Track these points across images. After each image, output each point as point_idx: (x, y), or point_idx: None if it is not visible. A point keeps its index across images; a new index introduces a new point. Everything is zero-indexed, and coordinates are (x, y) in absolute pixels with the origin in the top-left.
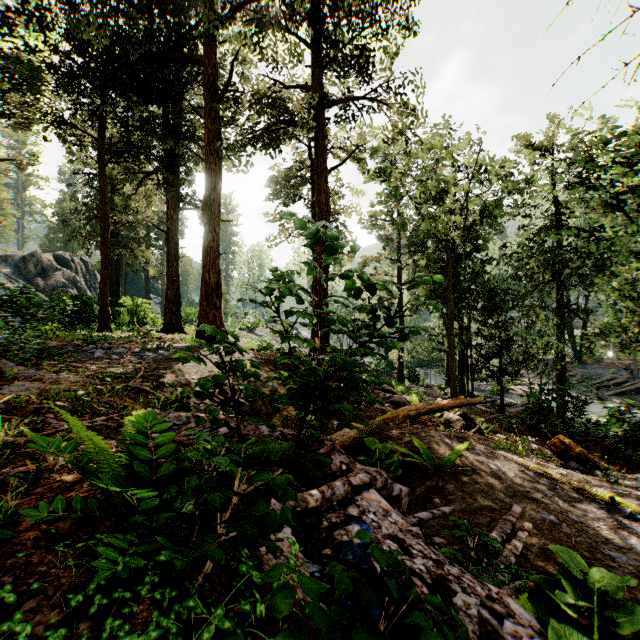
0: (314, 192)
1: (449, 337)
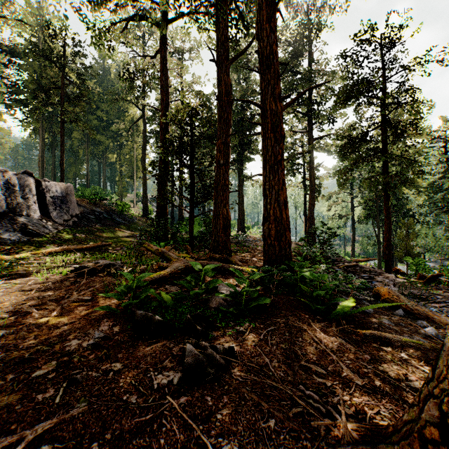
0: (304, 168)
1: (377, 238)
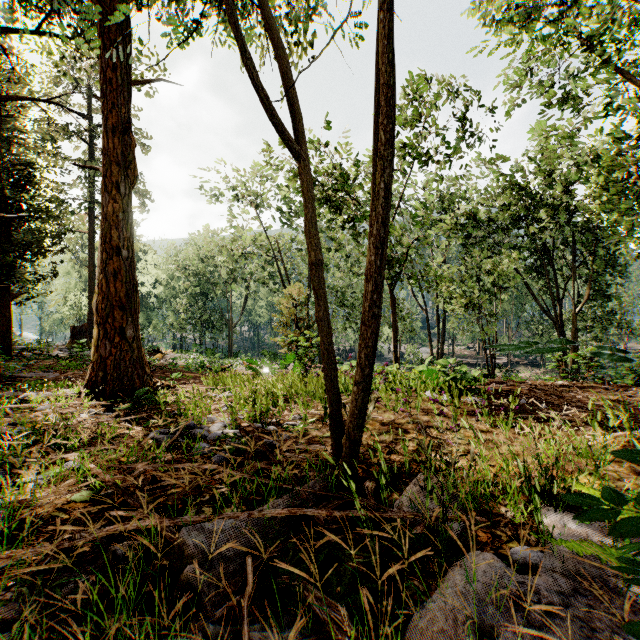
0: None
1: None
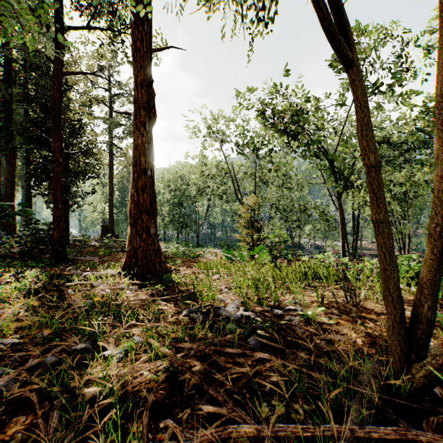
0: None
1: None
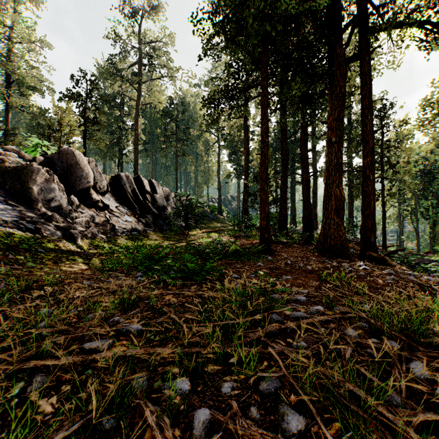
0: (348, 173)
1: (415, 231)
